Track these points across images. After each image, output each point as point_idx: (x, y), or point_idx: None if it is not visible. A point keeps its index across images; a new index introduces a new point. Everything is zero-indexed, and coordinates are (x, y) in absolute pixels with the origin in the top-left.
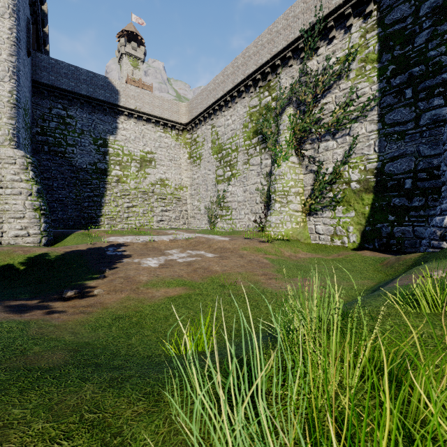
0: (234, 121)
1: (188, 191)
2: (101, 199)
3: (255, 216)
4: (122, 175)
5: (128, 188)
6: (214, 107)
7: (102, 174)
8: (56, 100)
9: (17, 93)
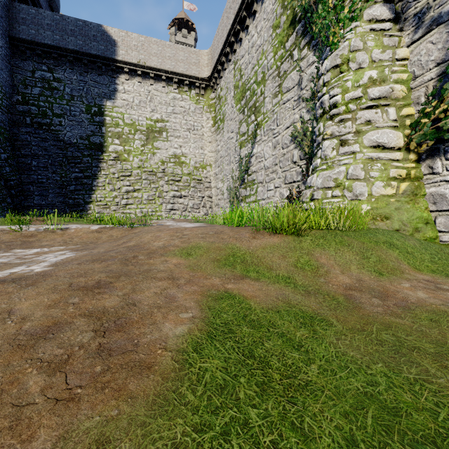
0: (260, 31)
1: (212, 171)
2: (93, 181)
3: (290, 189)
4: (123, 151)
5: (129, 167)
6: (235, 28)
7: (97, 151)
8: (39, 60)
9: None
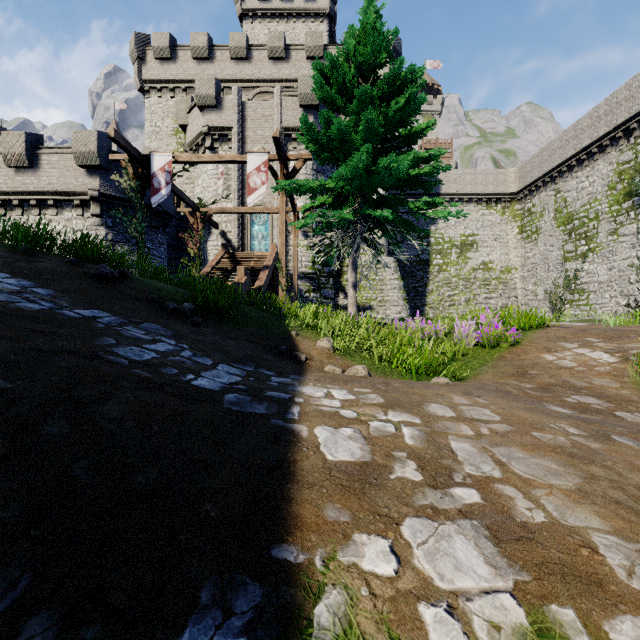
0: (592, 182)
1: (517, 274)
2: (425, 289)
3: (627, 300)
4: (442, 264)
5: (448, 276)
6: (560, 169)
7: (424, 265)
8: None
9: None
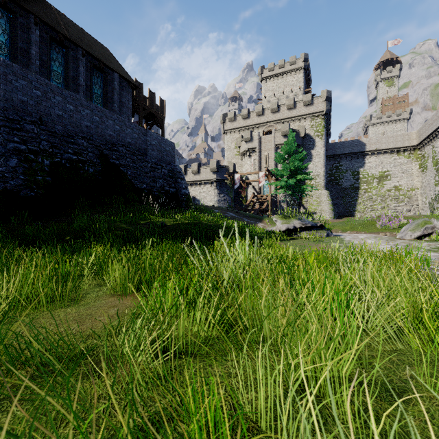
0: None
1: (418, 191)
2: (355, 202)
3: None
4: (367, 188)
5: (371, 195)
6: (432, 135)
7: (356, 189)
8: (335, 160)
9: (325, 171)
